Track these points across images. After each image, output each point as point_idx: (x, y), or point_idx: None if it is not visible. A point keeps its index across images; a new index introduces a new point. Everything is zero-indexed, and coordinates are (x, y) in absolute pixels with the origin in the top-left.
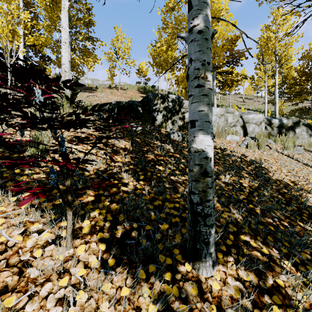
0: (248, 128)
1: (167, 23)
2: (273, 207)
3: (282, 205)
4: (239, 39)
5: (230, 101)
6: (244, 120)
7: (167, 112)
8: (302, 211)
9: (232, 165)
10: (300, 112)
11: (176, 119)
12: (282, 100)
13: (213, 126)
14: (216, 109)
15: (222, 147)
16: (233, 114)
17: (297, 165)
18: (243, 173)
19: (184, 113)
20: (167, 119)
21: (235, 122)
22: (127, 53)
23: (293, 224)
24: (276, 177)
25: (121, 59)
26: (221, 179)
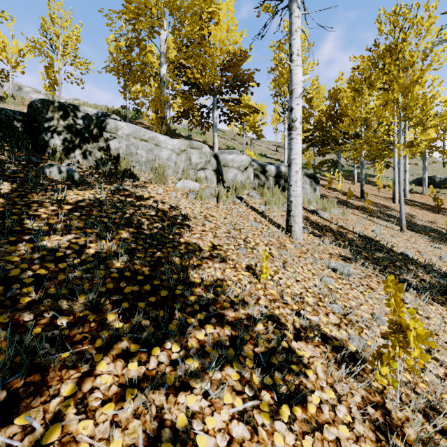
0: (227, 175)
1: (129, 6)
2: (73, 290)
3: (122, 285)
4: (247, 56)
5: (261, 148)
6: (222, 162)
7: (73, 136)
8: (158, 293)
9: (119, 221)
10: (328, 165)
11: (90, 149)
12: (314, 151)
13: (166, 166)
14: (173, 141)
15: (147, 195)
16: (200, 151)
17: (254, 223)
18: (121, 233)
19: (108, 141)
20: (73, 148)
21: (204, 163)
22: (71, 47)
23: (89, 319)
24: (191, 239)
25: (61, 55)
26: (41, 241)
